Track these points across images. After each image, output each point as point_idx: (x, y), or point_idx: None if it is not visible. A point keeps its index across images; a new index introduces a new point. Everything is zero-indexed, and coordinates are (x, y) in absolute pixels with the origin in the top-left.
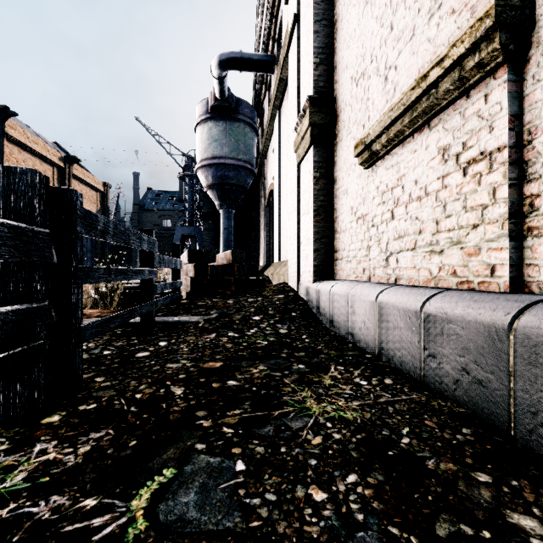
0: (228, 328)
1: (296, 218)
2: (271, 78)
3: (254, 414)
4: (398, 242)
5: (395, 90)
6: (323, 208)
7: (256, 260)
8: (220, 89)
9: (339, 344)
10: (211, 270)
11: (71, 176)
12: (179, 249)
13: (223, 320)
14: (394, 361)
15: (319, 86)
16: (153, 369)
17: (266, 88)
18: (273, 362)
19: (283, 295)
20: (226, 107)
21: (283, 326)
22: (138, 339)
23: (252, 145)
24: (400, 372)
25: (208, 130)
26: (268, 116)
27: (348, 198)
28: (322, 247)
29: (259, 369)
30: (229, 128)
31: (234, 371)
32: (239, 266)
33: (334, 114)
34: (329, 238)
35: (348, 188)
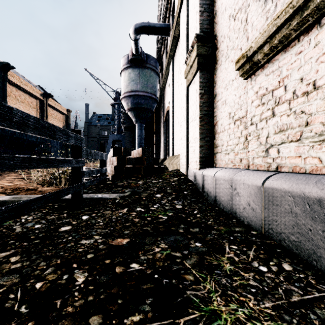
0: (137, 204)
1: (186, 125)
2: (168, 39)
3: (155, 324)
4: (279, 135)
5: (277, 5)
6: (206, 115)
7: (158, 155)
8: (135, 47)
9: (225, 219)
10: (128, 161)
11: (47, 105)
12: (105, 146)
13: (134, 197)
14: (286, 244)
15: (203, 27)
16: (67, 246)
17: (164, 47)
18: (173, 239)
19: (177, 178)
20: (140, 59)
21: (178, 202)
22: (67, 213)
23: (155, 83)
24: (292, 253)
25: (128, 74)
26: (166, 63)
27: (226, 107)
28: (206, 144)
29: (160, 248)
30: (141, 73)
31: (138, 249)
32: (147, 158)
33: (215, 47)
34: (211, 137)
35: (226, 99)
